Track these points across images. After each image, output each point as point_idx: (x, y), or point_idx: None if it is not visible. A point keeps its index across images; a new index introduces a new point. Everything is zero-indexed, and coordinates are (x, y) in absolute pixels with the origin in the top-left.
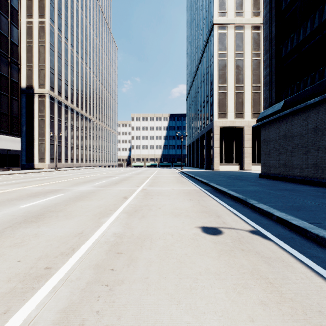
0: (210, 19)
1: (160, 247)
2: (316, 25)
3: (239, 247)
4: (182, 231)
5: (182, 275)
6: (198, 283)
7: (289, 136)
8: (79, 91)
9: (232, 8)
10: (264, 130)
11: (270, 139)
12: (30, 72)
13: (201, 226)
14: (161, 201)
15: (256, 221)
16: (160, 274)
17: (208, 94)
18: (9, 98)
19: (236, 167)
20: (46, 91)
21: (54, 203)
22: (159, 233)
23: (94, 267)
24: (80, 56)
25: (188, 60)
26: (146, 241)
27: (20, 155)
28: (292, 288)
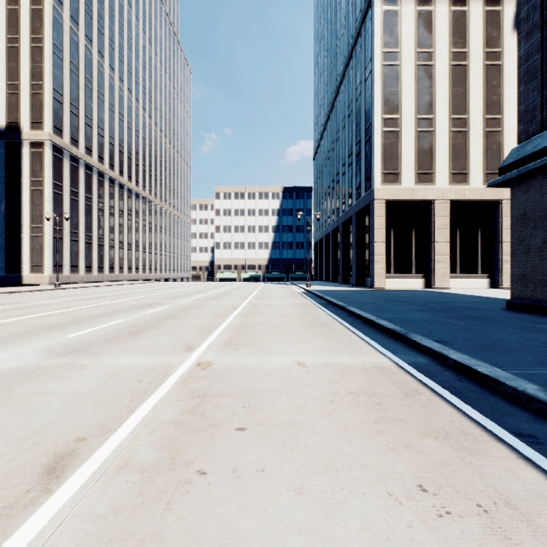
0: None
1: None
2: None
3: None
4: None
5: None
6: None
7: None
8: (115, 141)
9: None
10: (522, 191)
11: None
12: (15, 98)
13: None
14: None
15: None
16: None
17: (360, 139)
18: None
19: (418, 282)
20: (44, 135)
21: None
22: None
23: None
24: (118, 76)
25: (318, 85)
26: None
27: None
28: None
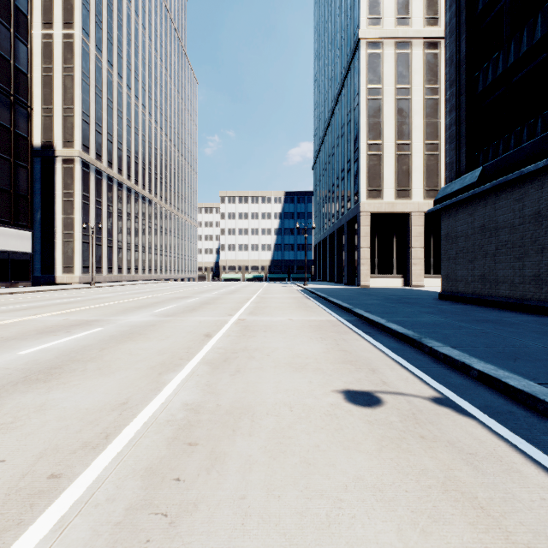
0: (353, 30)
1: (269, 431)
2: (537, 37)
3: (416, 432)
4: (308, 398)
5: (311, 492)
6: (342, 510)
7: (491, 229)
8: (131, 153)
9: (390, 11)
10: (446, 217)
11: (458, 233)
12: (49, 120)
13: (343, 389)
14: (270, 343)
15: (441, 380)
16: (269, 490)
17: (350, 158)
18: (12, 163)
19: (398, 281)
20: (75, 152)
21: (82, 345)
22: (266, 402)
23: (143, 474)
24: (134, 94)
25: (317, 100)
26: (243, 419)
27: (30, 261)
28: (526, 519)
